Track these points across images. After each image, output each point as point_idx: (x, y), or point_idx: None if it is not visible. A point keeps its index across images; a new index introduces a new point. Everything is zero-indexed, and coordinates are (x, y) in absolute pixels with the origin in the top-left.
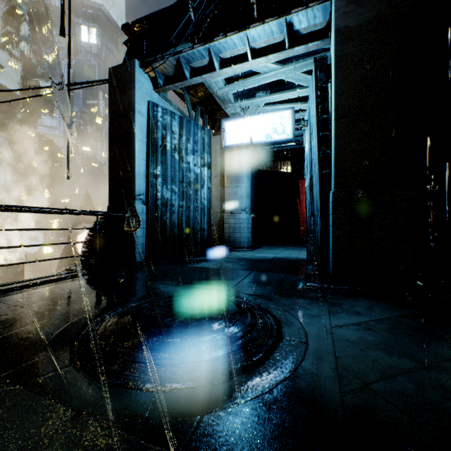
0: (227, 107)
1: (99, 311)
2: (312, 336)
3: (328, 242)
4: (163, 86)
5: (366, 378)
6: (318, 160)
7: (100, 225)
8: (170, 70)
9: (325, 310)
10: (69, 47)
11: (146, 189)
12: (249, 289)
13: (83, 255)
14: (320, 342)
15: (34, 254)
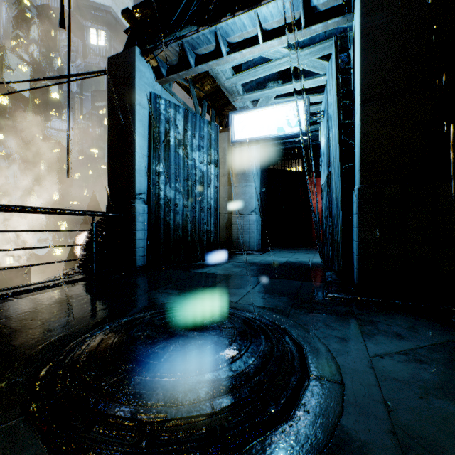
0: (235, 100)
1: (81, 328)
2: (347, 371)
3: (352, 246)
4: (166, 76)
5: (443, 452)
6: (339, 152)
7: (96, 227)
8: (174, 58)
9: (356, 331)
10: (69, 39)
11: (148, 187)
12: (261, 301)
13: (78, 259)
14: (360, 382)
15: (43, 255)
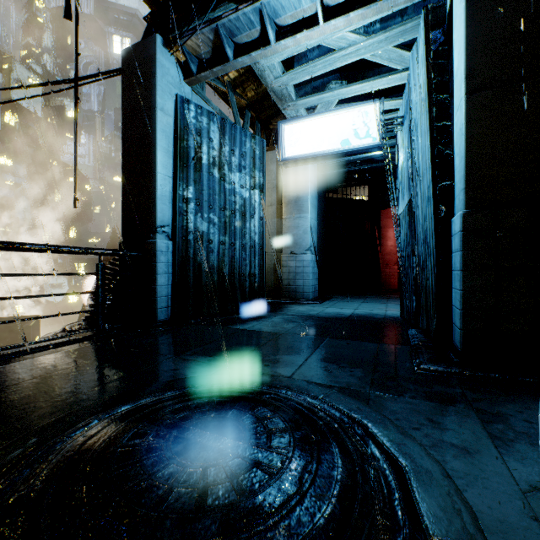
0: (286, 107)
1: (56, 423)
2: (494, 528)
3: (449, 296)
4: (197, 74)
5: None
6: (431, 166)
7: (104, 269)
8: (206, 50)
9: (481, 433)
10: (76, 33)
11: (173, 218)
12: (325, 376)
13: (78, 312)
14: None
15: (57, 303)
